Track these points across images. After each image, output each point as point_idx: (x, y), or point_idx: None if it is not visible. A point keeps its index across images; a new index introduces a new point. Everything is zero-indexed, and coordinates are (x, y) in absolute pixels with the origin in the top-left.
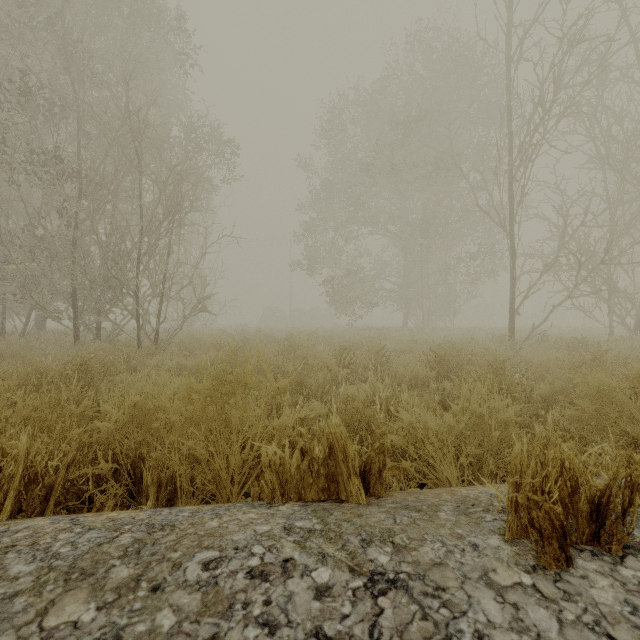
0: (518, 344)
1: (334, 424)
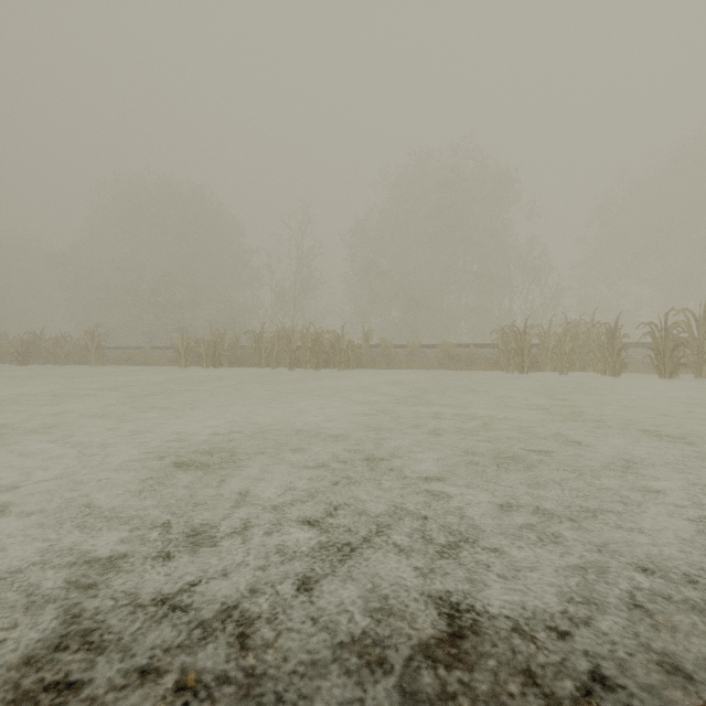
0: None
1: None
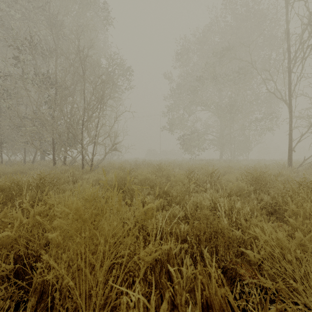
0: (295, 169)
1: (214, 278)
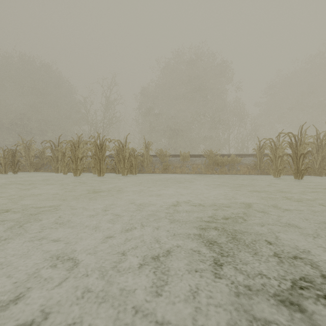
0: None
1: None
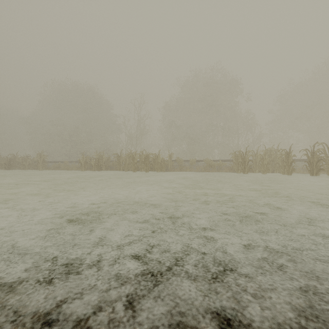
0: None
1: None
